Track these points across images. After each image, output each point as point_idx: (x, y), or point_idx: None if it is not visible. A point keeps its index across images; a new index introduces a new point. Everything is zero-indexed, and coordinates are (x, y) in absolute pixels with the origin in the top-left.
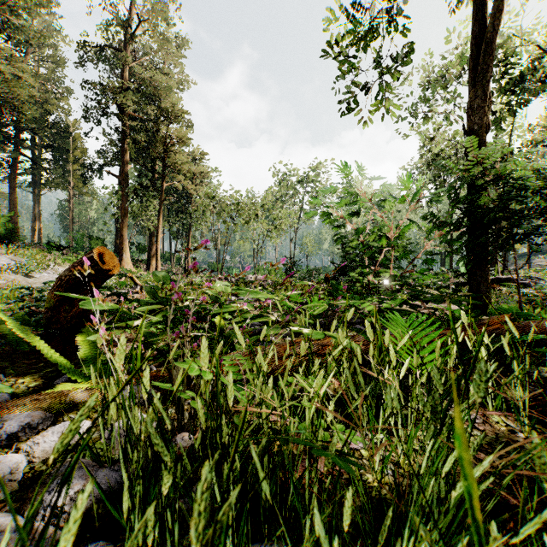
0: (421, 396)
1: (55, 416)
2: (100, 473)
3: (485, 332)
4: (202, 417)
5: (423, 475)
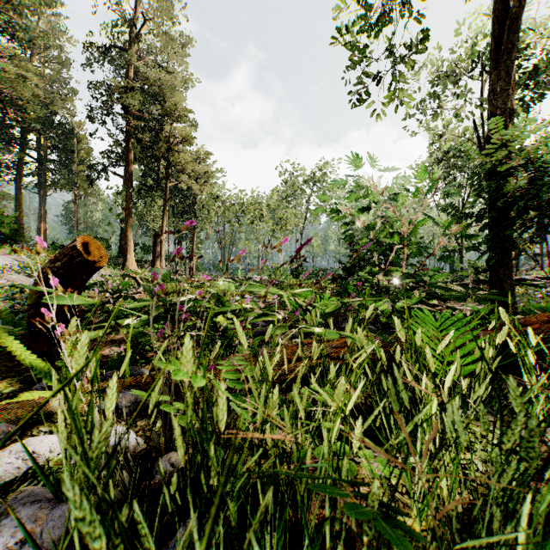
0: (484, 416)
1: (23, 429)
2: (56, 511)
3: (531, 332)
4: (180, 448)
5: (495, 532)
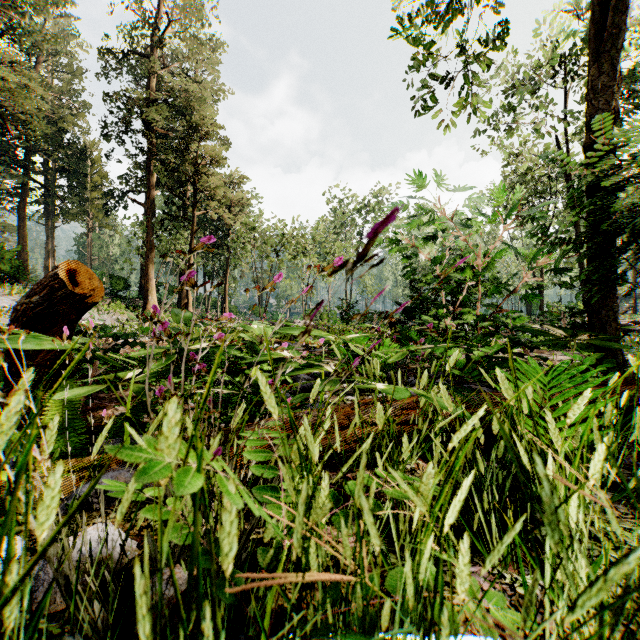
0: None
1: None
2: None
3: None
4: (146, 616)
5: None
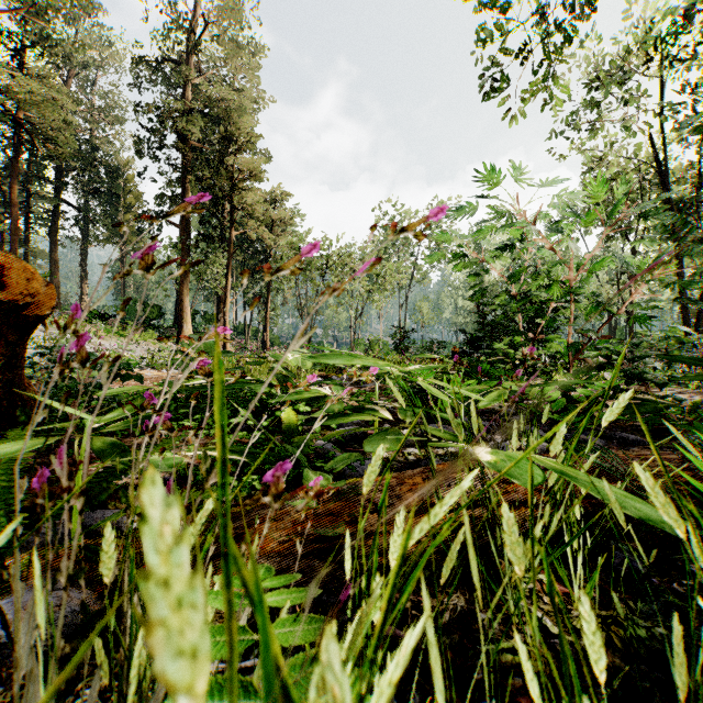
0: None
1: None
2: None
3: None
4: None
5: None
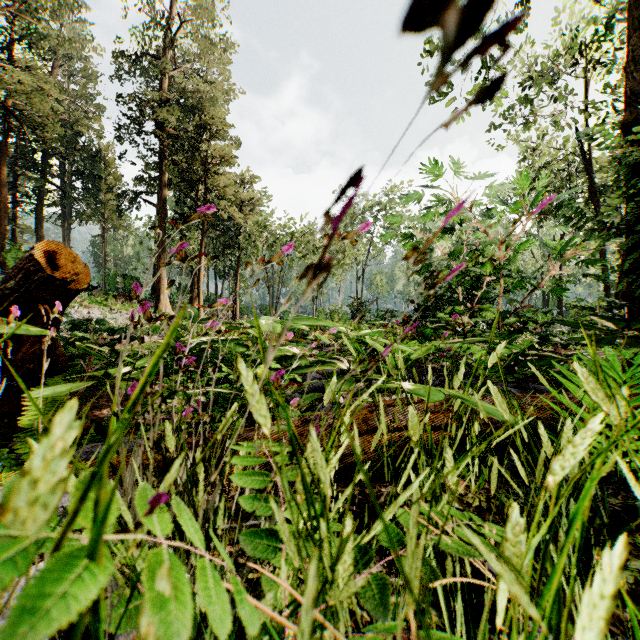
0: None
1: None
2: None
3: None
4: None
5: None
